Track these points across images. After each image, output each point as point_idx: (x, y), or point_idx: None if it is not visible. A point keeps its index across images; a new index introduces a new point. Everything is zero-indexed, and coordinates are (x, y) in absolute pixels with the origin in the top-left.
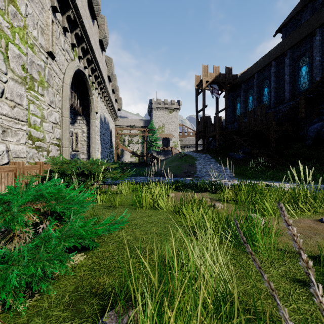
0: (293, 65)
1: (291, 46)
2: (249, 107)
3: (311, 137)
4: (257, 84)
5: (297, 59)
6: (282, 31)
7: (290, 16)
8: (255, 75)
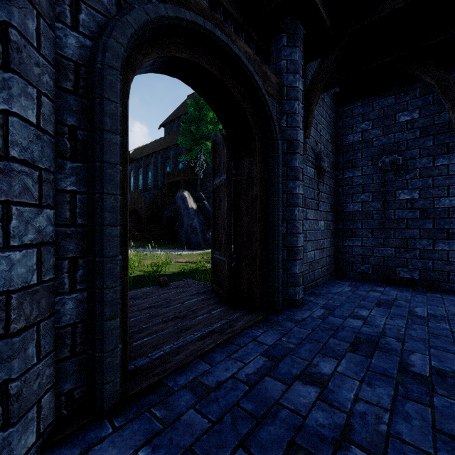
0: (163, 163)
1: (162, 149)
2: (140, 184)
3: (165, 218)
4: (144, 166)
5: (165, 160)
6: (164, 127)
7: (168, 119)
8: (143, 158)
